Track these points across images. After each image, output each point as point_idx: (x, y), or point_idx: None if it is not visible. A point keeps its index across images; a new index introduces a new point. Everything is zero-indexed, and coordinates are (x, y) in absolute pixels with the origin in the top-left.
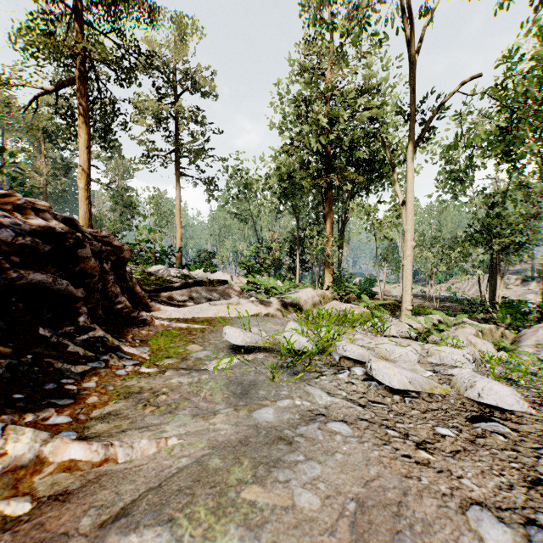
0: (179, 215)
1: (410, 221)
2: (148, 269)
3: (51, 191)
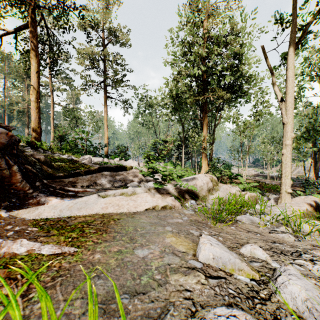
0: (106, 123)
1: (290, 114)
2: (79, 158)
3: None
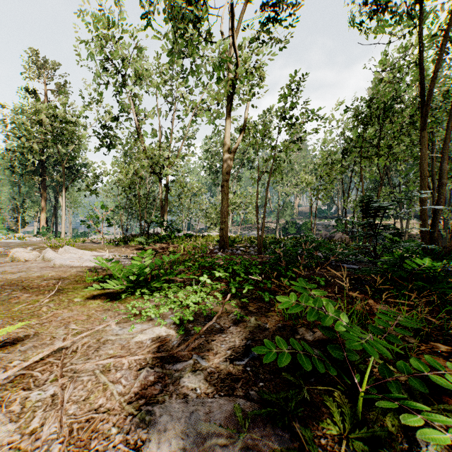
0: None
1: (64, 212)
2: None
3: None
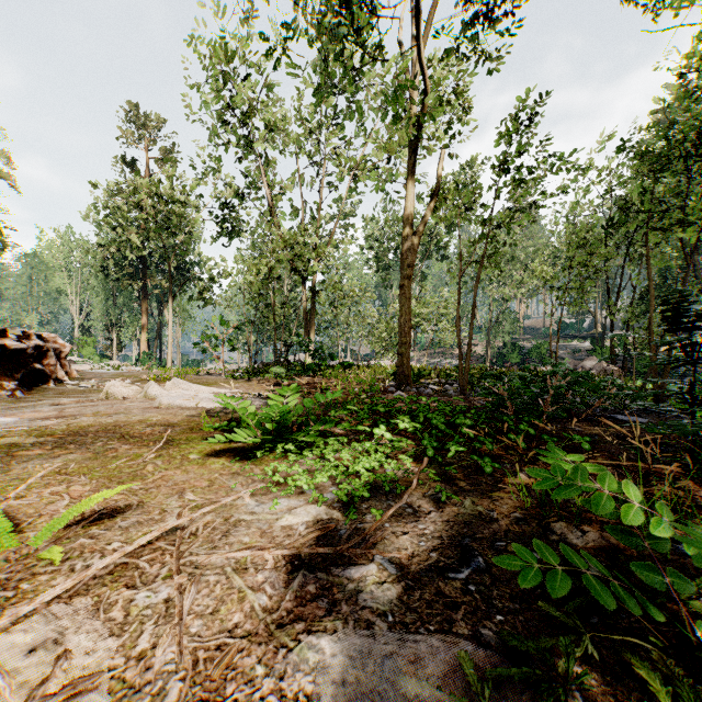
0: None
1: (171, 331)
2: None
3: None
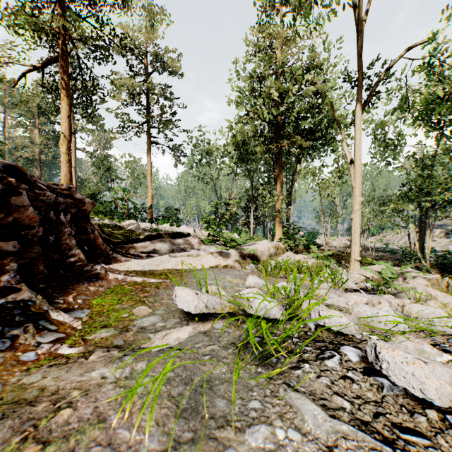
0: (150, 177)
1: (358, 177)
2: (121, 223)
3: (45, 158)
